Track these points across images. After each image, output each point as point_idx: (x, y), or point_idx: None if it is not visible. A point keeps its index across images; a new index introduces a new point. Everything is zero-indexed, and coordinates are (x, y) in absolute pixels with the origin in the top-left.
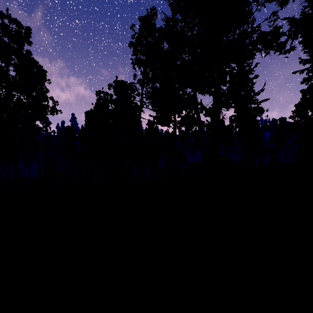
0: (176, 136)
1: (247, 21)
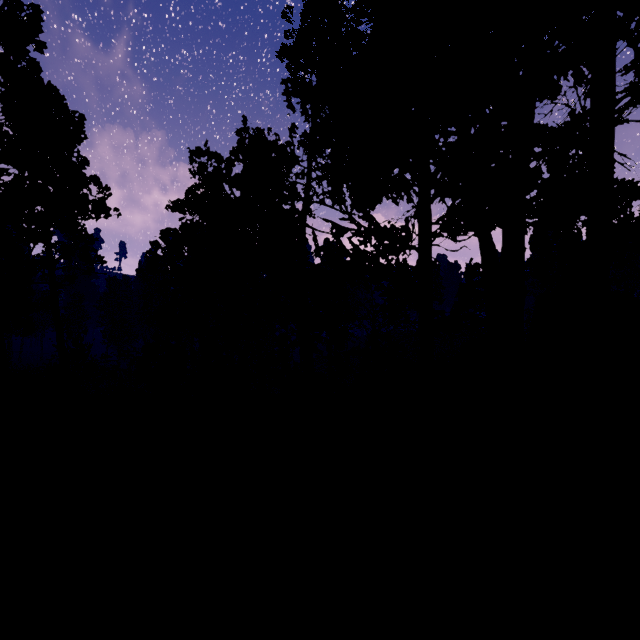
0: (431, 223)
1: None
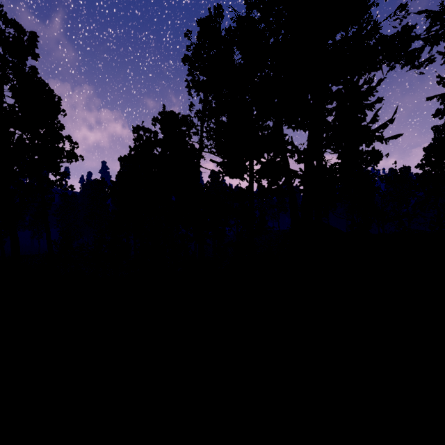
0: (253, 193)
1: (367, 12)
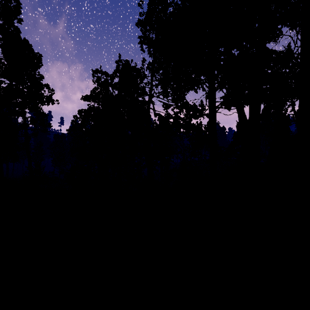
0: (215, 101)
1: None
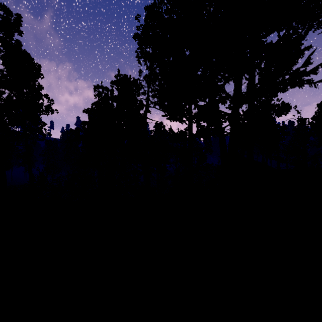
0: (192, 134)
1: None
